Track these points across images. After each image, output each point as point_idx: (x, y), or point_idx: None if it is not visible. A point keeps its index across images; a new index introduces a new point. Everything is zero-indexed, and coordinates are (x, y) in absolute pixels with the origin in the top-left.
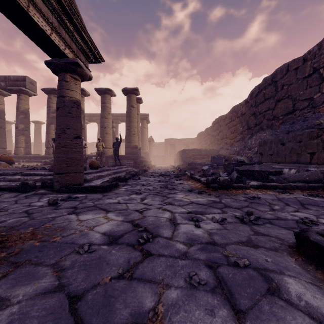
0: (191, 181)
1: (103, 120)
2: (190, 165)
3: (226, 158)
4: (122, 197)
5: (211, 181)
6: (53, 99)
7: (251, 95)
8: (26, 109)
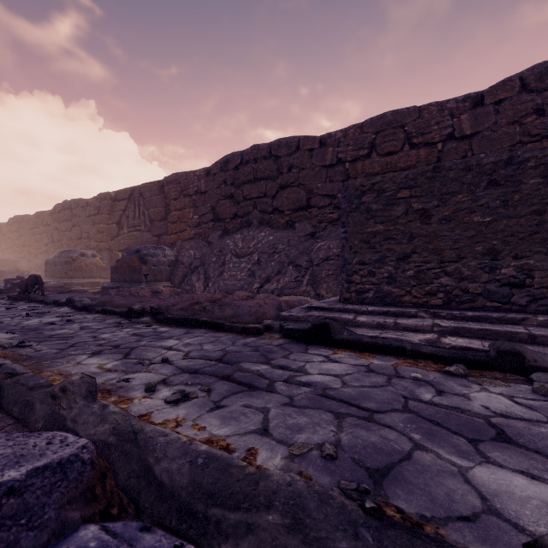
0: None
1: None
2: None
3: (20, 273)
4: None
5: None
6: None
7: (55, 210)
8: None
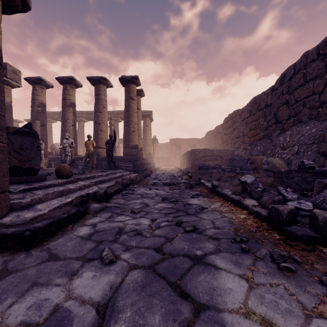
0: (218, 201)
1: (96, 115)
2: (202, 169)
3: (251, 160)
4: (44, 288)
5: (288, 218)
6: (38, 91)
7: (282, 79)
8: (8, 102)
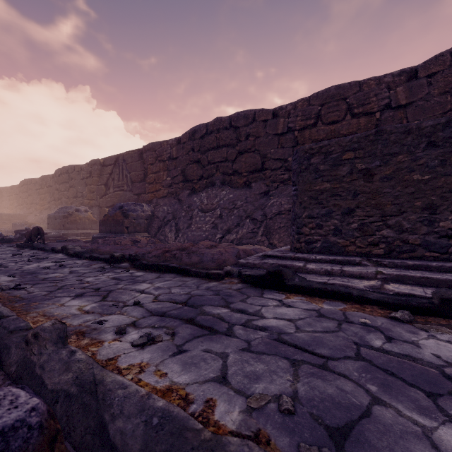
0: None
1: None
2: None
3: (28, 225)
4: None
5: (1, 239)
6: None
7: (56, 174)
8: None
